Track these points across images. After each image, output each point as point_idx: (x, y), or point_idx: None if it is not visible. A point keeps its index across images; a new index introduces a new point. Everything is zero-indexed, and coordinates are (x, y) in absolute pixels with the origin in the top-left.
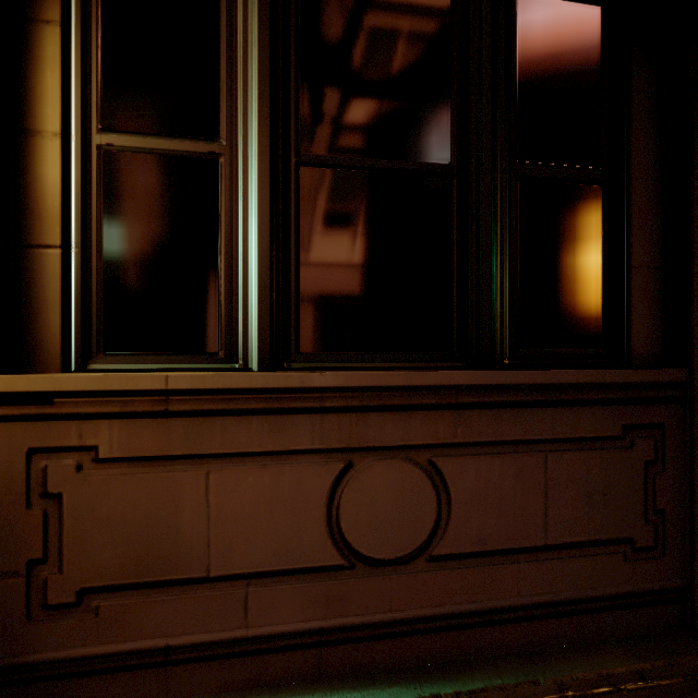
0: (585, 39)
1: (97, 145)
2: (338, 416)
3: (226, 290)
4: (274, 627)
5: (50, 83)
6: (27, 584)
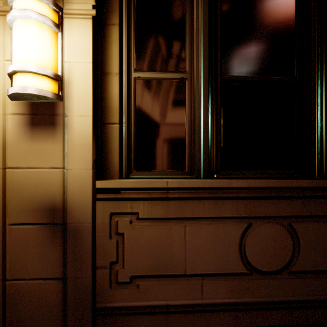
0: None
1: (133, 77)
2: (244, 201)
3: (188, 141)
4: (214, 300)
5: (114, 51)
6: (110, 272)
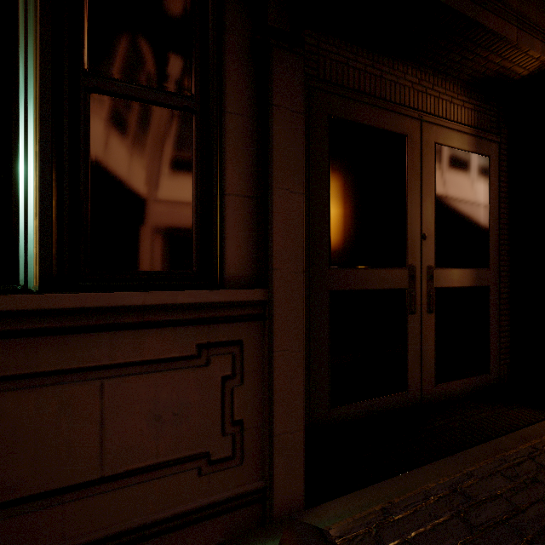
0: None
1: None
2: None
3: None
4: None
5: None
6: None
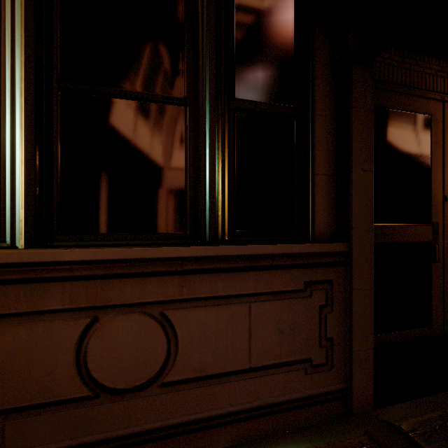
0: (283, 17)
1: None
2: (85, 282)
3: None
4: None
5: None
6: None
